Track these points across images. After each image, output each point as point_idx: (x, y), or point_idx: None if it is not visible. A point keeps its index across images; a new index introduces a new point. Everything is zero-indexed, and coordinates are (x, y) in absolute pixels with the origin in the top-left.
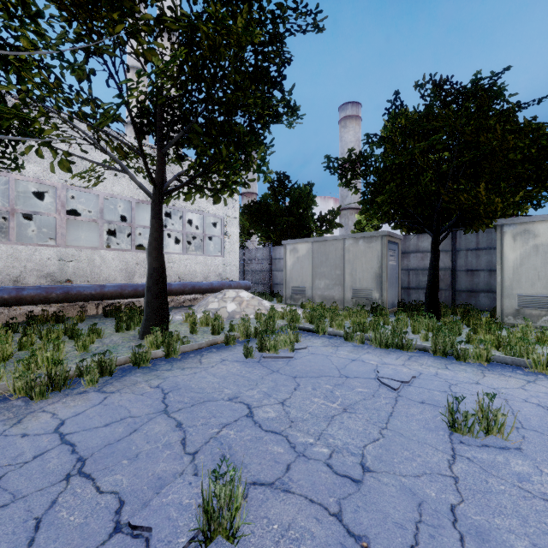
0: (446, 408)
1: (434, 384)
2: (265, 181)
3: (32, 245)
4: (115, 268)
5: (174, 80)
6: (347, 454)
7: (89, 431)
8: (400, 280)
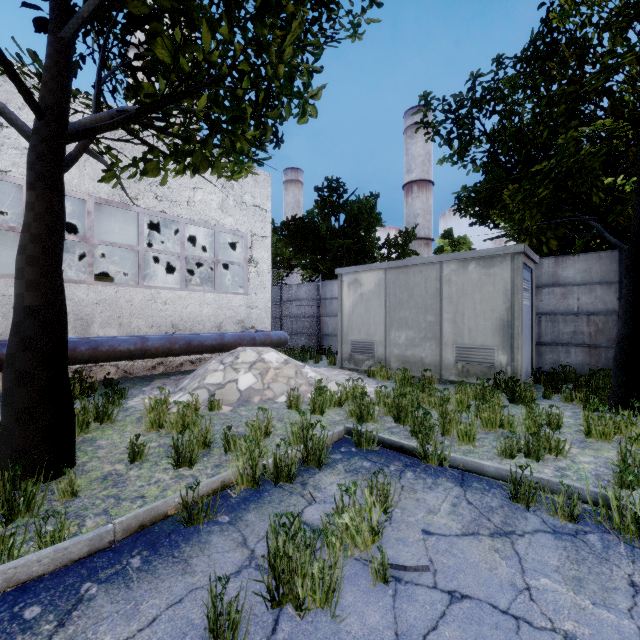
0: None
1: None
2: (302, 119)
3: None
4: None
5: None
6: None
7: None
8: (533, 331)
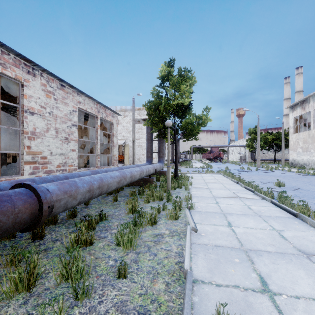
0: None
1: None
2: None
3: (279, 154)
4: None
5: None
6: None
7: None
8: None
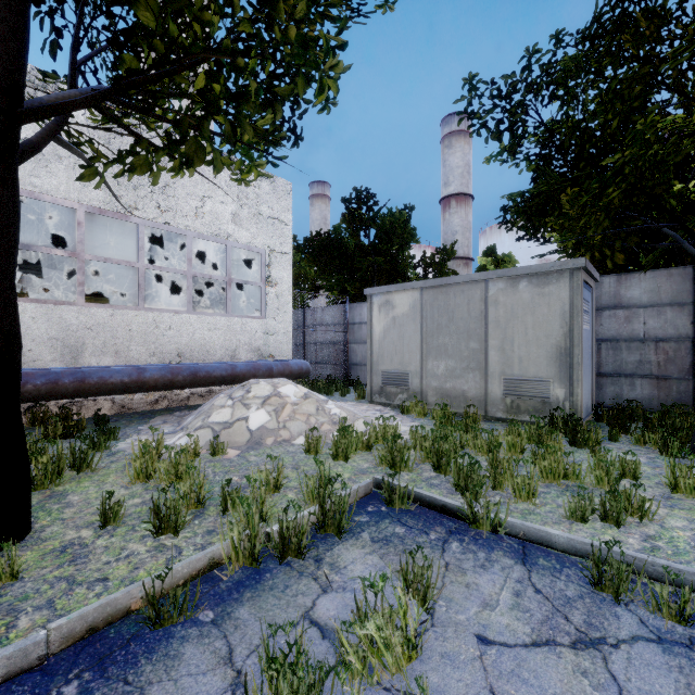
0: None
1: None
2: (319, 97)
3: None
4: (37, 337)
5: None
6: None
7: None
8: (594, 360)
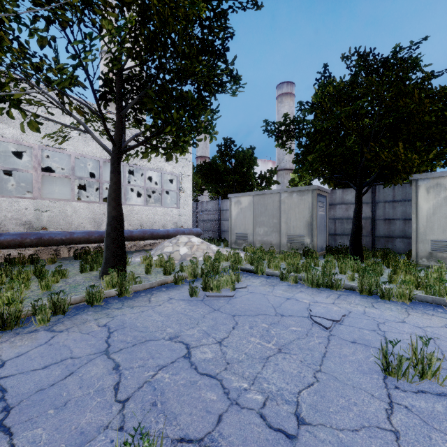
0: (380, 352)
1: (363, 322)
2: (211, 141)
3: (11, 197)
4: (85, 217)
5: (130, 50)
6: (281, 402)
7: (25, 374)
8: (328, 227)
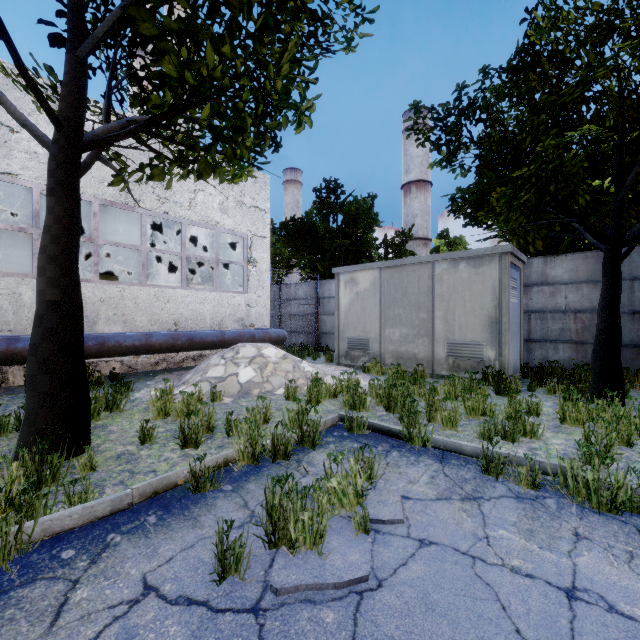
0: None
1: None
2: (298, 129)
3: None
4: None
5: None
6: None
7: None
8: (522, 328)
